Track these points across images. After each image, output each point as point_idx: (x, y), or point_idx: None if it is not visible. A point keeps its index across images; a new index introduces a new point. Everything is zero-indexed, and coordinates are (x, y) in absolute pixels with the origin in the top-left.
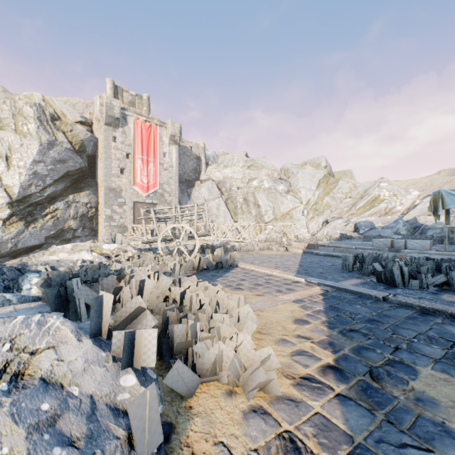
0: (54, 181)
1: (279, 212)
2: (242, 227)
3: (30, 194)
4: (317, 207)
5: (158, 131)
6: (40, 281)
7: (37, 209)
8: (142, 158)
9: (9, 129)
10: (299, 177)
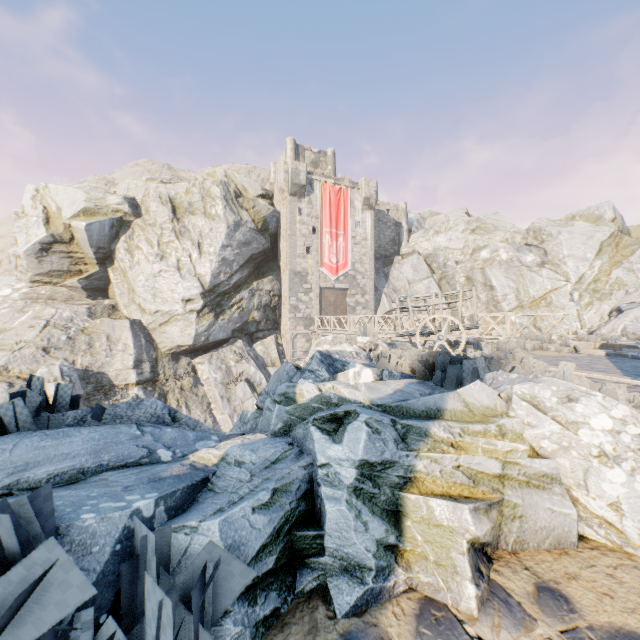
0: (239, 267)
1: (526, 297)
2: (479, 318)
3: (219, 283)
4: (598, 287)
5: (348, 195)
6: (414, 361)
7: (224, 299)
8: (330, 231)
9: (199, 213)
10: (562, 240)
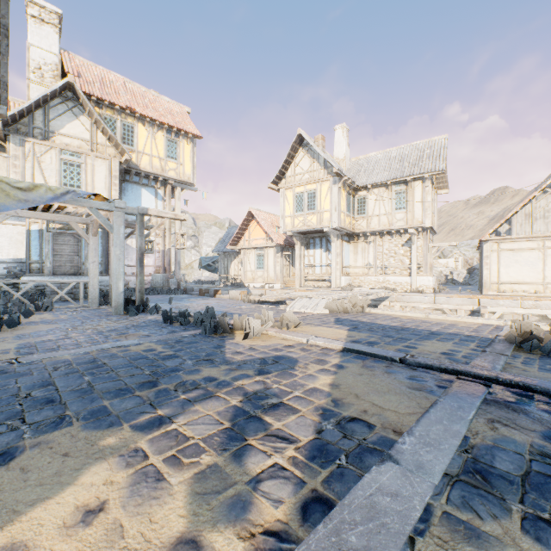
0: None
1: (184, 264)
2: None
3: None
4: None
5: None
6: None
7: None
8: None
9: None
10: (204, 235)
